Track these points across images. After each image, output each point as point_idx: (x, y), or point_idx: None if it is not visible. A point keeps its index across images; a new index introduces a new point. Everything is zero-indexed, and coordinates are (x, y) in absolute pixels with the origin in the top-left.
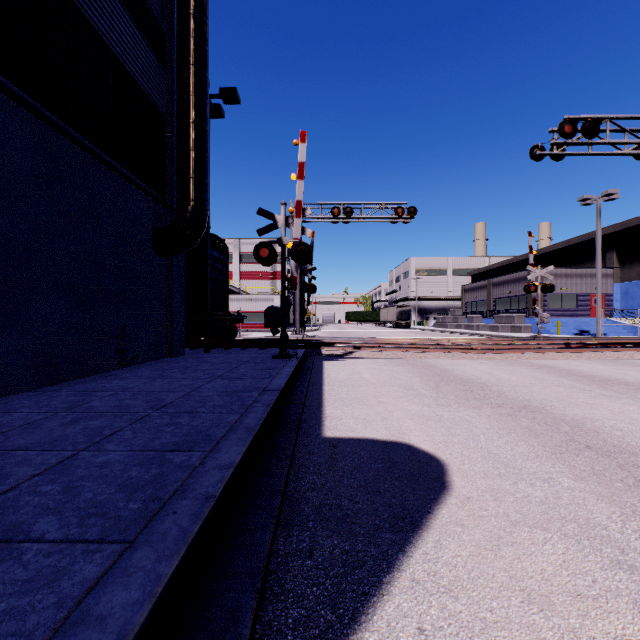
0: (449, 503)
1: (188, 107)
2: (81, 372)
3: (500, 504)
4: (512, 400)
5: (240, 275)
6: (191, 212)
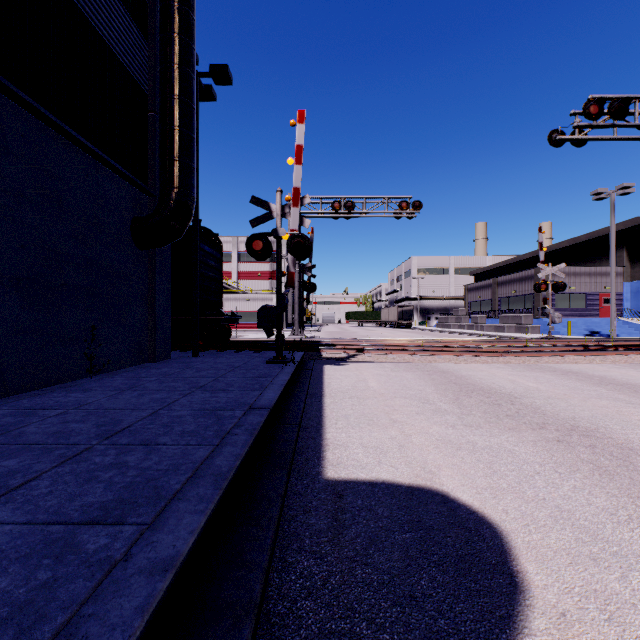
0: (536, 630)
1: (171, 81)
2: (37, 382)
3: (623, 632)
4: (553, 418)
5: (238, 274)
6: (175, 199)
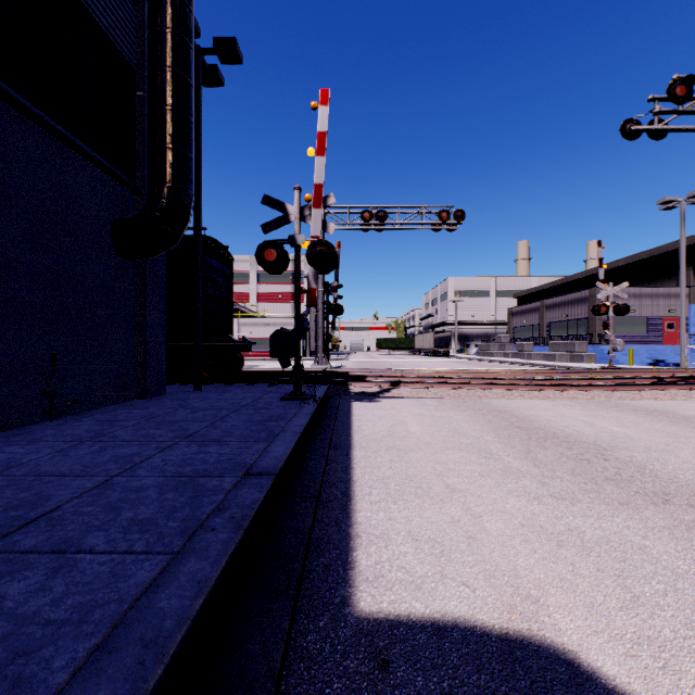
0: None
1: (162, 49)
2: None
3: None
4: (674, 484)
5: (257, 297)
6: (166, 196)
